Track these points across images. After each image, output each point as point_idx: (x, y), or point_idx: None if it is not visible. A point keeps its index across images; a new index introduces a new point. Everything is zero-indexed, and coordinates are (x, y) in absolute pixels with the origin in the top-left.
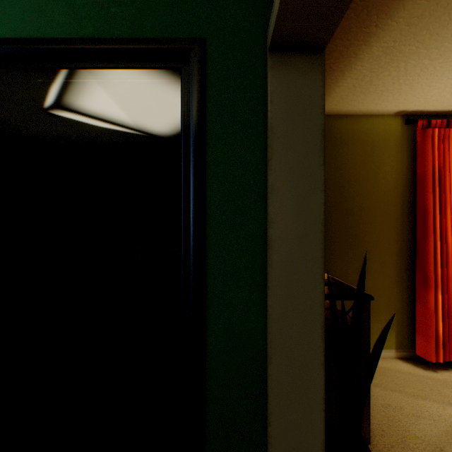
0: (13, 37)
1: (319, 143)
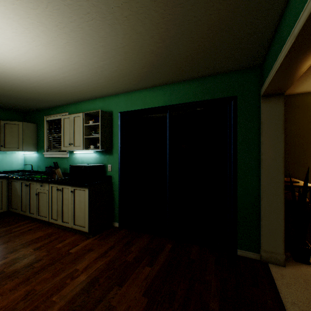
0: (177, 103)
1: (281, 126)
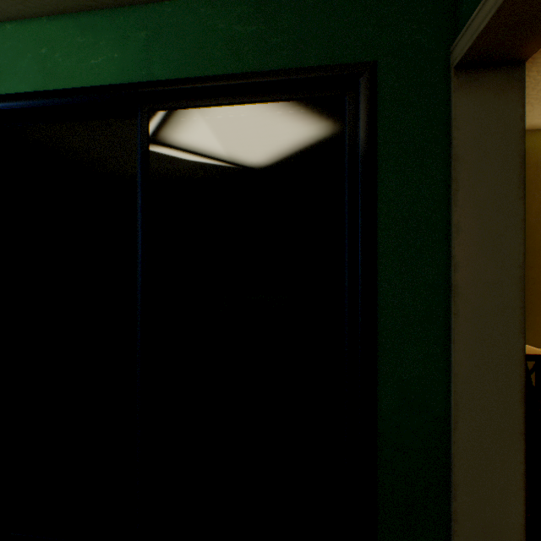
0: (172, 78)
1: (517, 173)
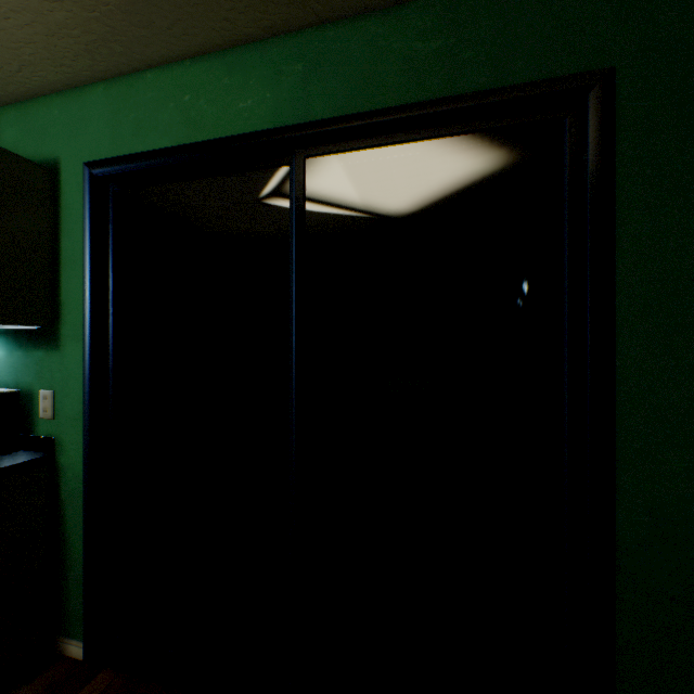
0: (335, 115)
1: None
